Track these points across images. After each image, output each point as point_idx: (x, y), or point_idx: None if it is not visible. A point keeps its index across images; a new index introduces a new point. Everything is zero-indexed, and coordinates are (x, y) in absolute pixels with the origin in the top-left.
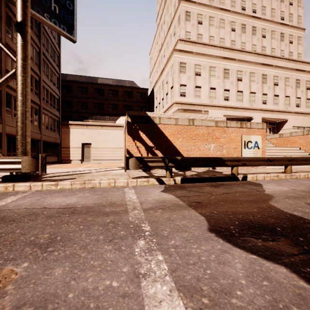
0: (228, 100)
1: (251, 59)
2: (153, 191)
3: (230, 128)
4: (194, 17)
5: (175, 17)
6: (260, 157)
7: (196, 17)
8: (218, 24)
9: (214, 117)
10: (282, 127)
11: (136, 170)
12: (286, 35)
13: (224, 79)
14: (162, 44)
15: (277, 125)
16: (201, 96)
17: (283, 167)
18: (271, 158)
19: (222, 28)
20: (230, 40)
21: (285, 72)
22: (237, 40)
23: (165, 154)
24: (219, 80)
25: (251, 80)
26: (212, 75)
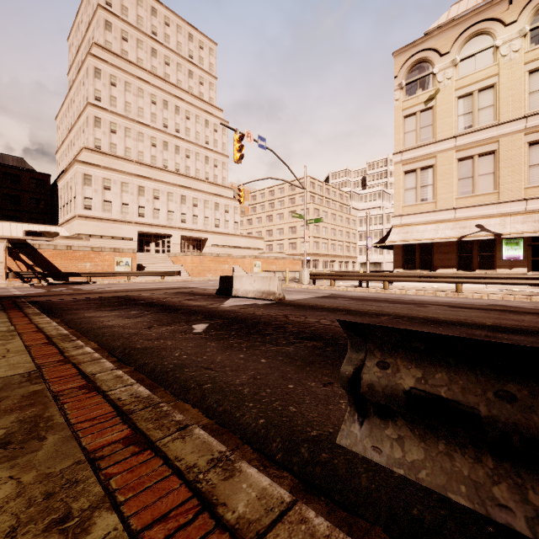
0: (144, 216)
1: (172, 178)
2: (23, 287)
3: (105, 252)
4: (107, 124)
5: (84, 113)
6: (107, 272)
7: (109, 125)
8: (136, 137)
9: (91, 245)
10: (205, 244)
11: (17, 282)
12: (211, 159)
13: (139, 196)
14: (72, 127)
15: (203, 242)
16: (111, 211)
17: (151, 278)
18: (114, 272)
19: (141, 142)
20: (150, 155)
21: (204, 195)
22: (159, 156)
23: (45, 270)
24: (133, 196)
25: (169, 199)
26: (125, 191)
